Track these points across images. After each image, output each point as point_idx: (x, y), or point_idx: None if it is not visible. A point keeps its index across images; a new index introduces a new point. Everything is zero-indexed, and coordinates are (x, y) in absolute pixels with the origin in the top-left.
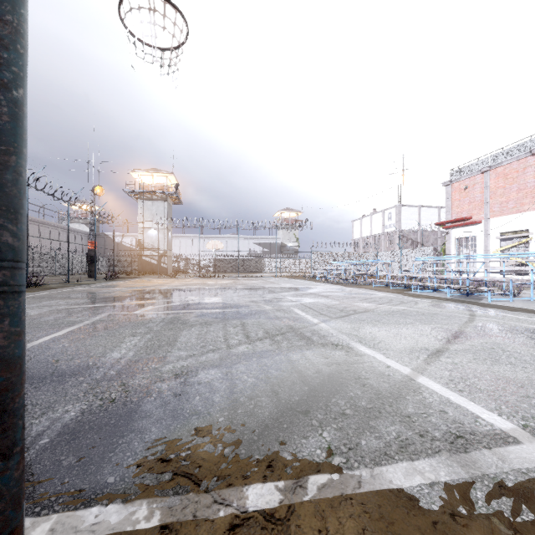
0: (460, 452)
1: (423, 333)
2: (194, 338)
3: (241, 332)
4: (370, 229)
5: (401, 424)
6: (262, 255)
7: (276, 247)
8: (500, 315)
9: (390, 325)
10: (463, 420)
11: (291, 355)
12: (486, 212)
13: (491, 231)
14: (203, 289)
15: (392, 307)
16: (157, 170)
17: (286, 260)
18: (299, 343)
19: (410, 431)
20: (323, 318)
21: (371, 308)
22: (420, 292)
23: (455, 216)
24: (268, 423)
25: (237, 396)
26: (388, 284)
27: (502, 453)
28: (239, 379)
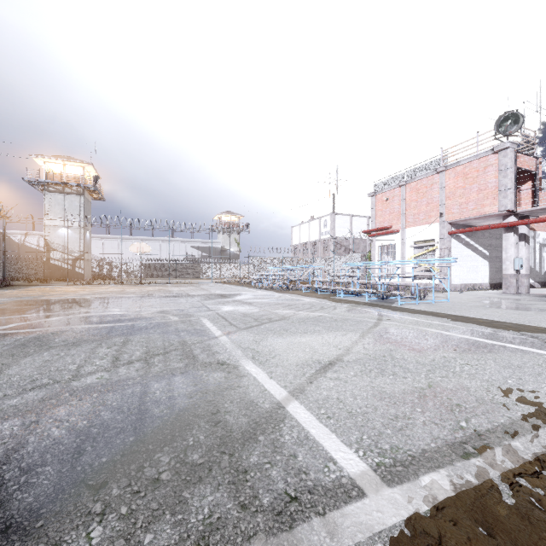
0: (282, 531)
1: (325, 343)
2: (31, 368)
3: (111, 354)
4: (308, 235)
5: (227, 488)
6: (200, 260)
7: (211, 251)
8: (403, 318)
9: (296, 335)
10: (311, 466)
11: (152, 384)
12: (403, 223)
13: (406, 239)
14: (113, 298)
15: (310, 313)
16: (70, 159)
17: (226, 265)
18: (177, 365)
19: (231, 501)
20: (229, 330)
21: (289, 315)
22: (344, 296)
23: (378, 225)
24: (15, 521)
25: (6, 470)
26: (317, 289)
27: (336, 520)
28: (41, 433)
